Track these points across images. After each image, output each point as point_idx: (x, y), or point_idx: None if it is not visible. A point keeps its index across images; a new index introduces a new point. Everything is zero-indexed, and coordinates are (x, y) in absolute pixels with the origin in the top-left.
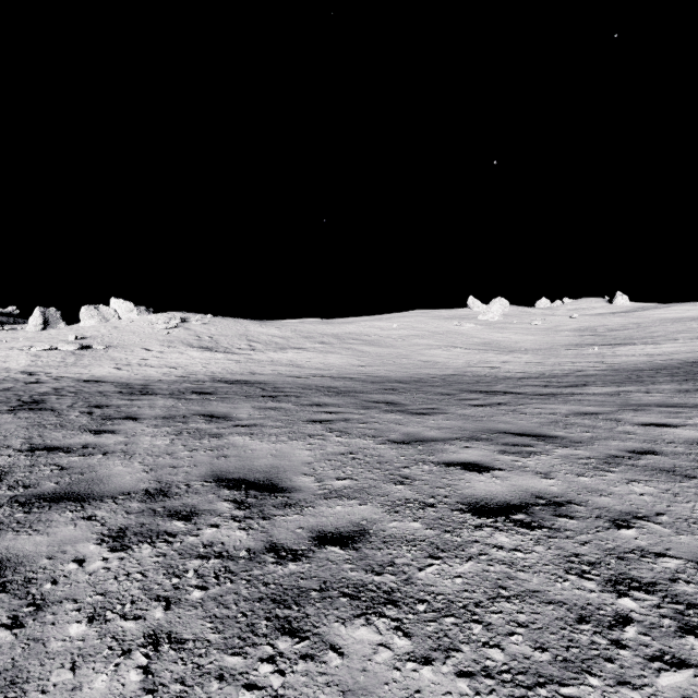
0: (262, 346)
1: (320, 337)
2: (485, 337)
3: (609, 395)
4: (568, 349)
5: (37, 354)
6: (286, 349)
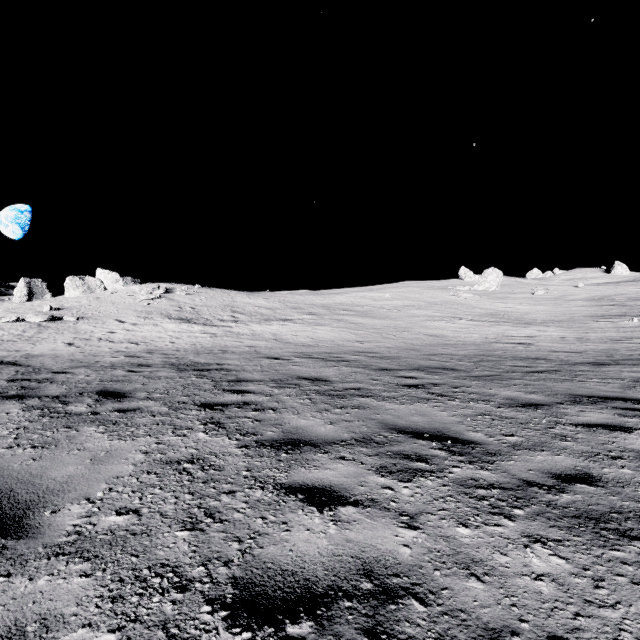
0: (246, 317)
1: (308, 308)
2: (488, 307)
3: None
4: (597, 321)
5: None
6: (271, 321)
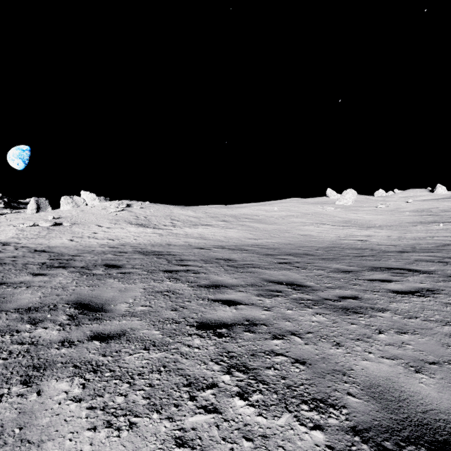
0: (180, 223)
1: (222, 217)
2: (344, 217)
3: None
4: (416, 225)
5: (23, 229)
6: (197, 225)
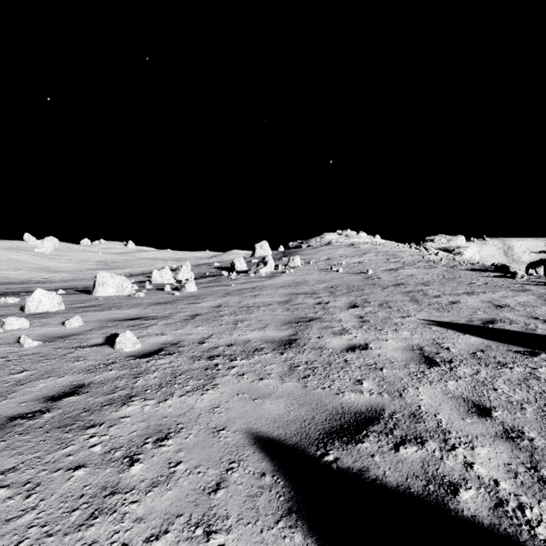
0: None
1: None
2: (41, 264)
3: (80, 281)
4: (88, 271)
5: None
6: None
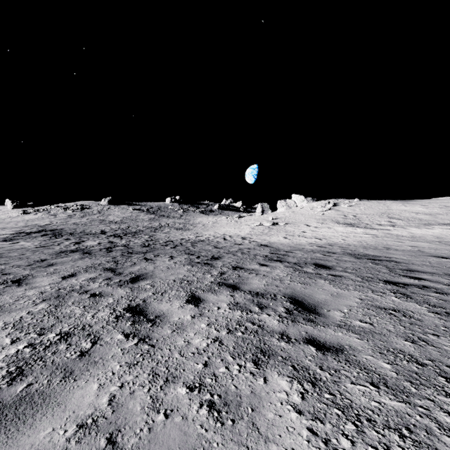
0: (402, 222)
1: None
2: None
3: None
4: None
5: (253, 228)
6: (431, 225)
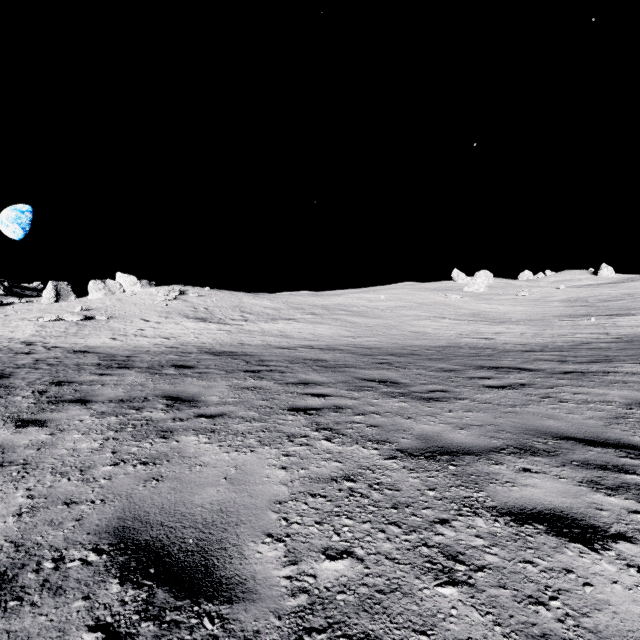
0: (254, 317)
1: (310, 308)
2: (473, 308)
3: None
4: (562, 320)
5: (44, 325)
6: (277, 320)
